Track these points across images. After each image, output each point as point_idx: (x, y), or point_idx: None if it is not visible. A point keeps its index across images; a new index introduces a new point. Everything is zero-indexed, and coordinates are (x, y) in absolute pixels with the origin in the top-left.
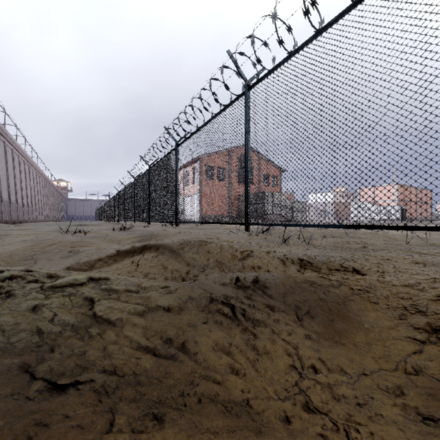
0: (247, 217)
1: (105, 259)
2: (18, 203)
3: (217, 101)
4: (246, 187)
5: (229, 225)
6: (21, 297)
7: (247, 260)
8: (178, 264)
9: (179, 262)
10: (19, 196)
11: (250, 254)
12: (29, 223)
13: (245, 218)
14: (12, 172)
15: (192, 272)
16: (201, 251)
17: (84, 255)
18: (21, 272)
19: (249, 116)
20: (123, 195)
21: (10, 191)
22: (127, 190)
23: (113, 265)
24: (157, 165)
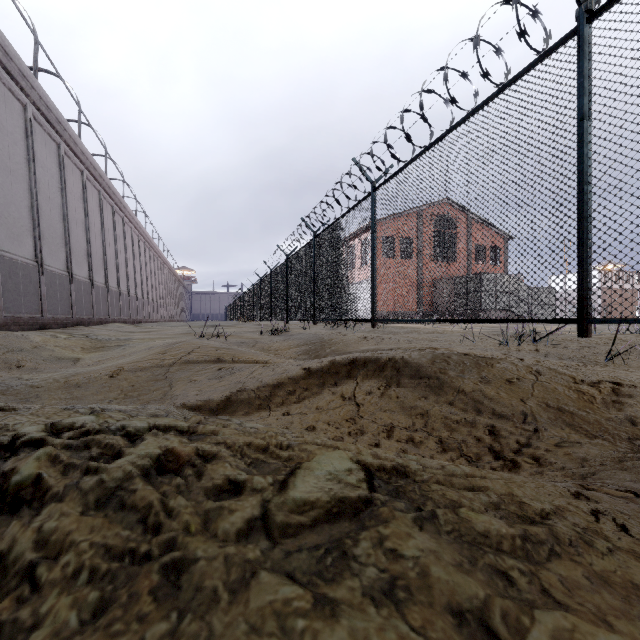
0: (585, 306)
1: (288, 386)
2: (138, 297)
3: (486, 76)
4: (583, 238)
5: (434, 327)
6: (225, 601)
7: (631, 407)
8: (450, 407)
9: (449, 403)
10: (139, 288)
11: (620, 390)
12: (150, 324)
13: (581, 309)
14: (131, 257)
15: (505, 432)
16: (491, 380)
17: (246, 376)
18: (187, 447)
19: (589, 80)
20: (268, 283)
21: (129, 282)
22: (274, 275)
23: (305, 399)
24: (329, 229)
